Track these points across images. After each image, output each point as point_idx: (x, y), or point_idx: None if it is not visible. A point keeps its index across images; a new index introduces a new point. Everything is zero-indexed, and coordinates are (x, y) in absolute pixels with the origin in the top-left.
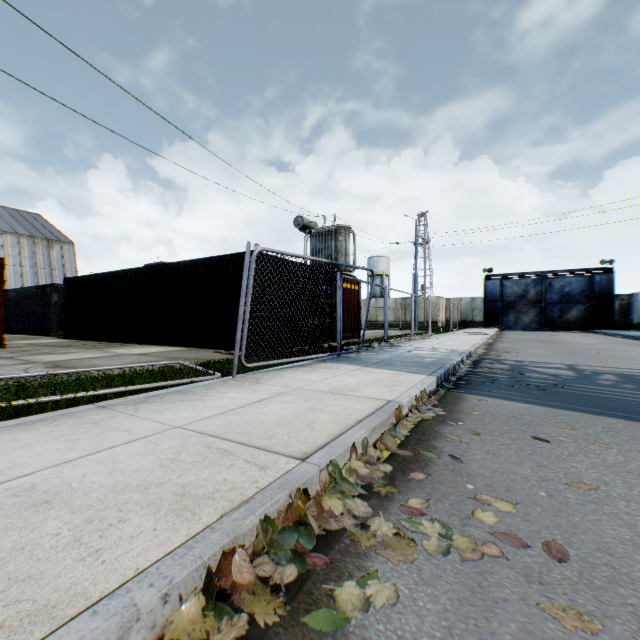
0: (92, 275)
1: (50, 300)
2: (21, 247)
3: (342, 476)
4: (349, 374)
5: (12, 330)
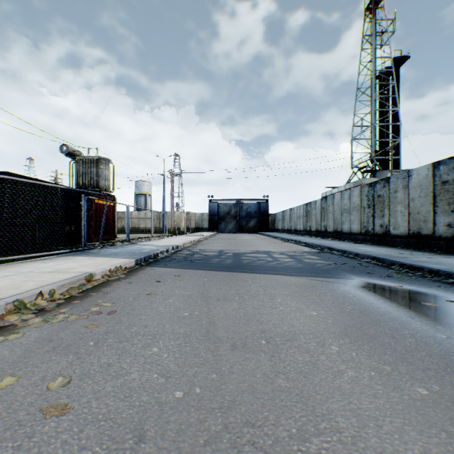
0: None
1: None
2: None
3: (27, 307)
4: (78, 261)
5: None
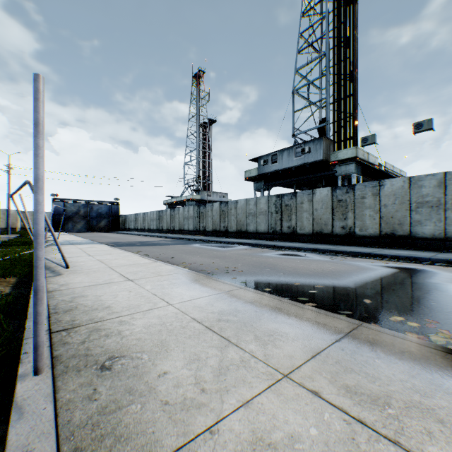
0: None
1: None
2: None
3: None
4: (78, 246)
5: None
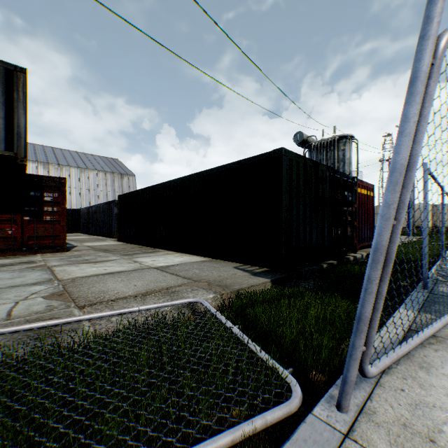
0: (134, 191)
1: (112, 212)
2: (106, 179)
3: None
4: None
5: (94, 233)
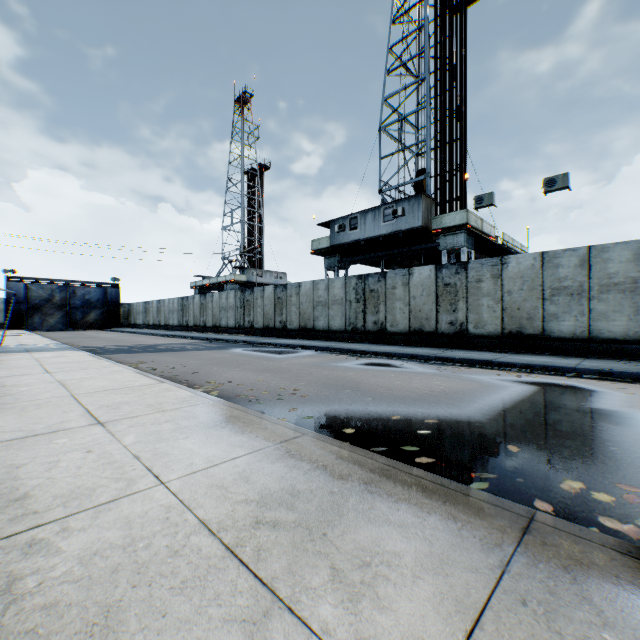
0: None
1: None
2: None
3: None
4: (37, 354)
5: None
